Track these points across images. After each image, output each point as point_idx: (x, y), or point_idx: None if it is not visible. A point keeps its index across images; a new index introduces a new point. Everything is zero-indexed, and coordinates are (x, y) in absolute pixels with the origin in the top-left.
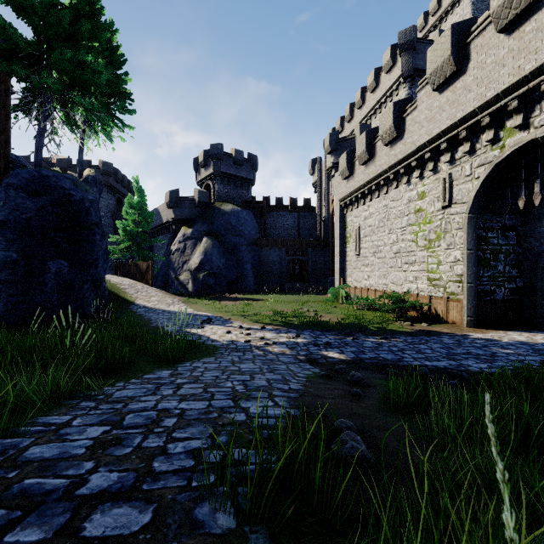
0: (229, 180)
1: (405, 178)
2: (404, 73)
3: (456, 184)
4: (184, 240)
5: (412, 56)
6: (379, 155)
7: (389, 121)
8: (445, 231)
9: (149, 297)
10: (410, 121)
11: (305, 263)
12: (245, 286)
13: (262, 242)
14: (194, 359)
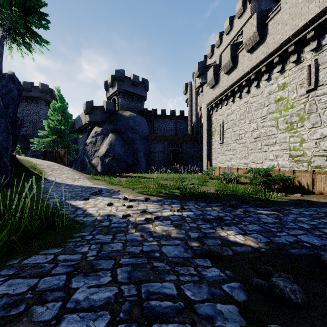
0: (128, 96)
1: (265, 76)
2: (252, 15)
3: (323, 68)
4: (96, 135)
5: (258, 2)
6: (241, 61)
7: (253, 28)
8: (310, 112)
9: (60, 175)
10: (272, 24)
11: (181, 152)
12: (139, 168)
13: (151, 138)
14: (21, 254)
